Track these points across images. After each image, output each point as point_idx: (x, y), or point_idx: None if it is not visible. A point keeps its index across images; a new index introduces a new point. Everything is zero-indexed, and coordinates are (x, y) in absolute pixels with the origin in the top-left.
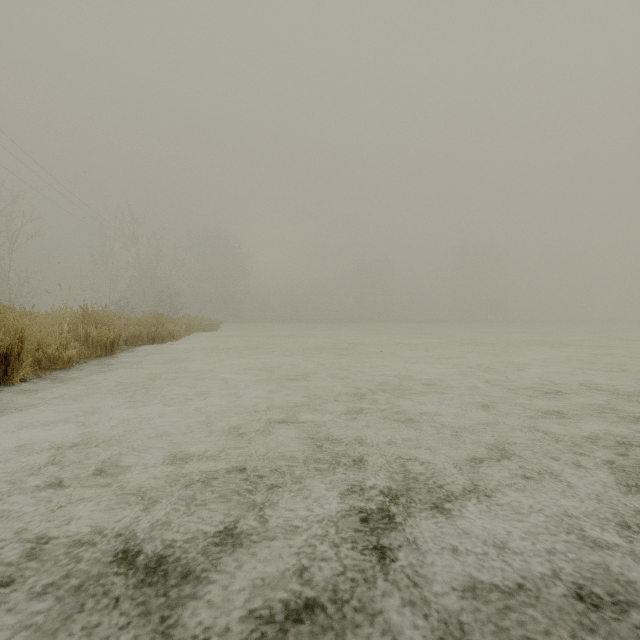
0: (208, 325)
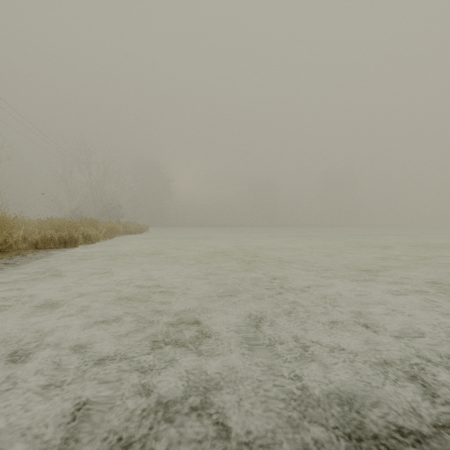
0: (134, 229)
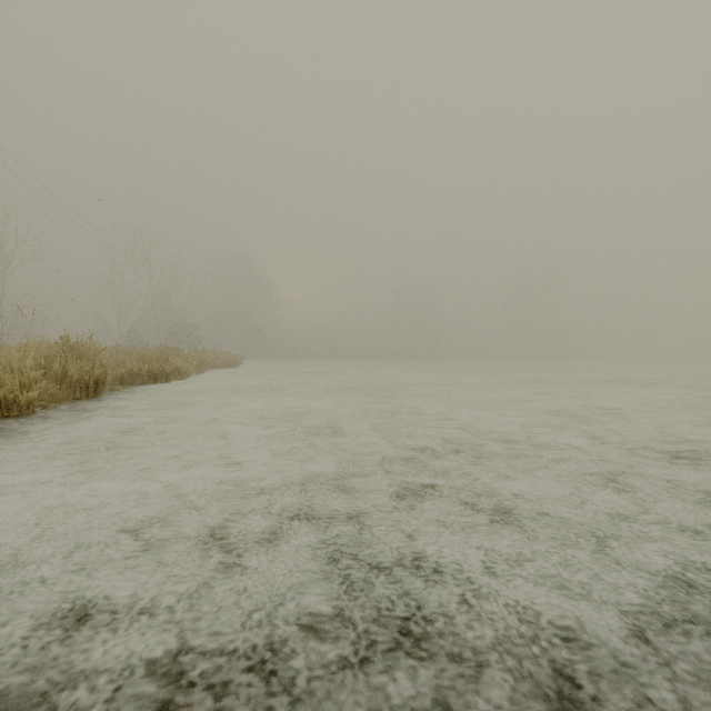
0: (226, 361)
